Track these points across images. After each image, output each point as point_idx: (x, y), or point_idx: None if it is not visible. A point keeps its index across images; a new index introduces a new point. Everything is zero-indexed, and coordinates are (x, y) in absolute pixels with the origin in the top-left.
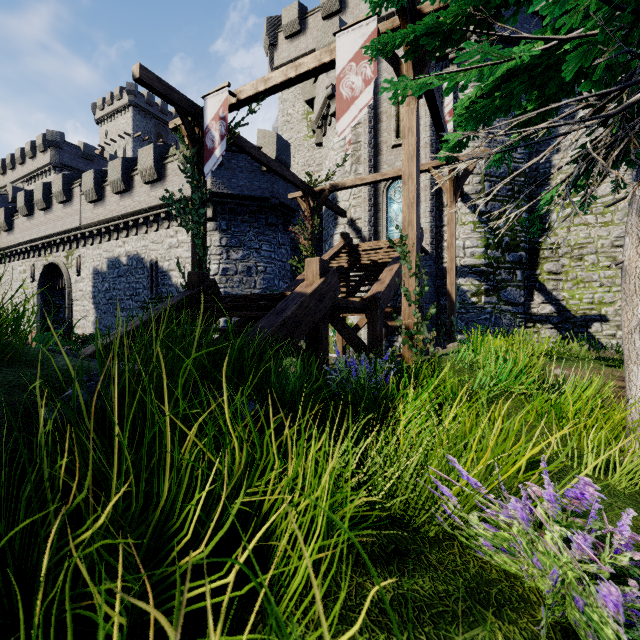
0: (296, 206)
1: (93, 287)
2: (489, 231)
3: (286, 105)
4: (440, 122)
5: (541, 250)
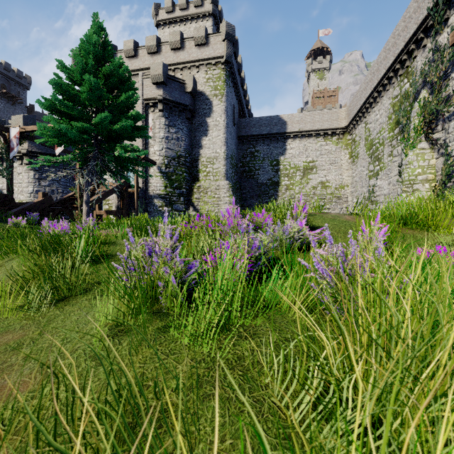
0: None
1: None
2: (167, 180)
3: None
4: None
5: (194, 189)
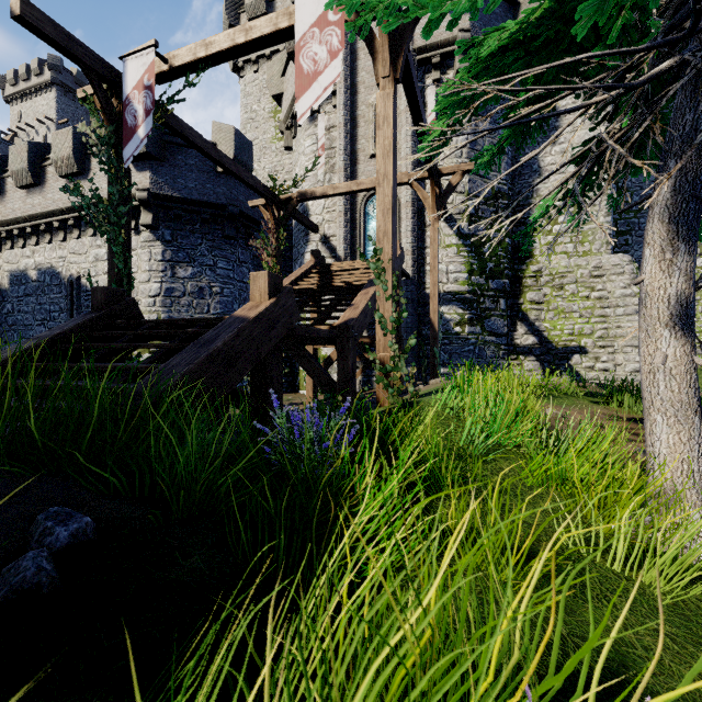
0: (260, 217)
1: None
2: (473, 255)
3: (250, 100)
4: (422, 125)
5: (524, 278)
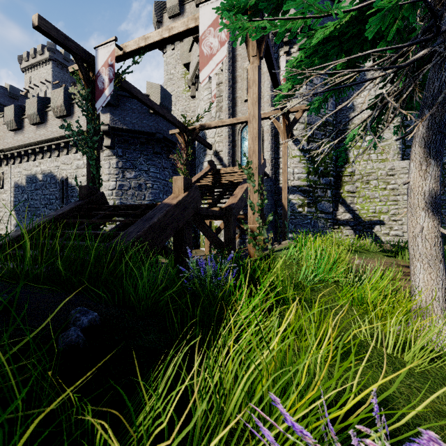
0: (176, 140)
1: (14, 197)
2: (310, 162)
3: (169, 67)
4: (277, 82)
5: (343, 176)
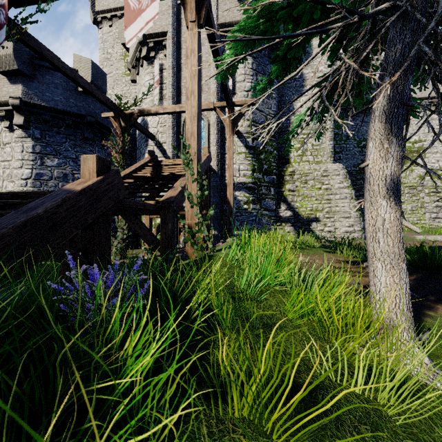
0: (113, 127)
1: None
2: (255, 160)
3: (106, 45)
4: None
5: (285, 176)
